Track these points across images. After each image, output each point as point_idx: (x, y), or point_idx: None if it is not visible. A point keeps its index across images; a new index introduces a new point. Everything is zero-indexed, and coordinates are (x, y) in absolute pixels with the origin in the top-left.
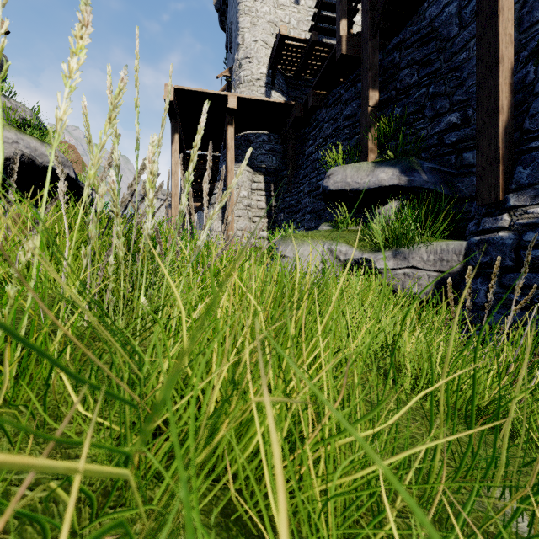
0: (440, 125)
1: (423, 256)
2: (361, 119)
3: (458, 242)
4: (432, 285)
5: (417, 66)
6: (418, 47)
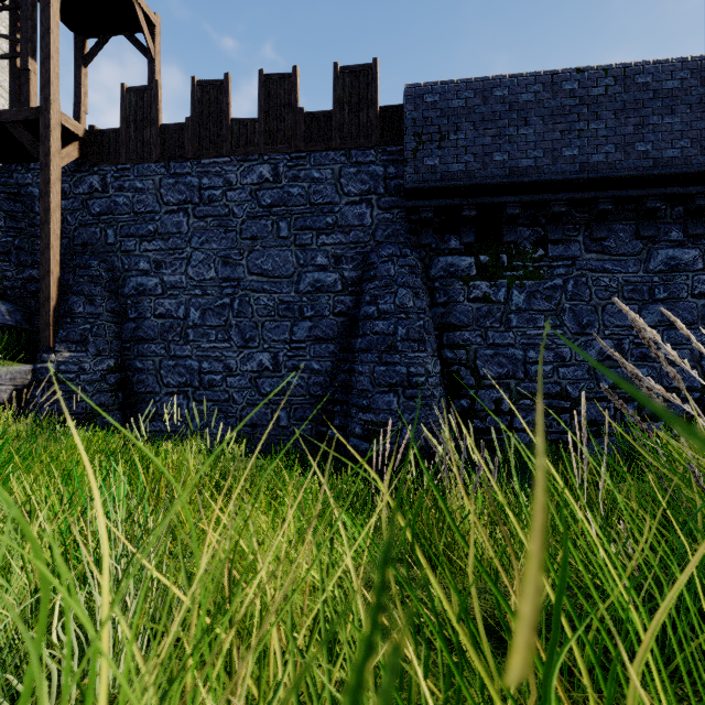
0: (25, 274)
1: (2, 376)
2: None
3: (29, 367)
4: (9, 394)
5: (5, 215)
6: (6, 199)
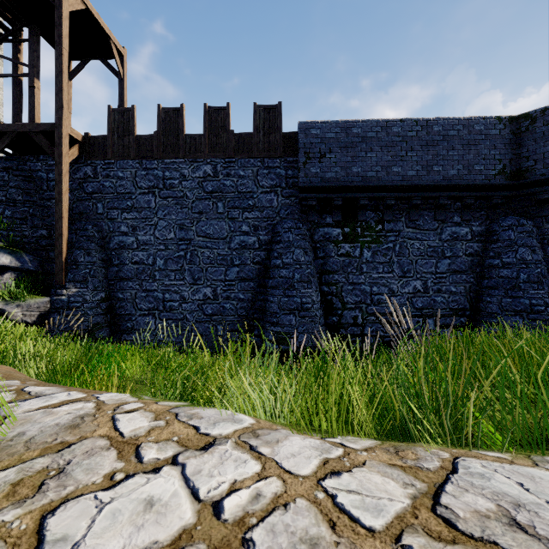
0: (37, 233)
1: (32, 305)
2: None
3: (48, 299)
4: (36, 317)
5: (22, 192)
6: (22, 180)
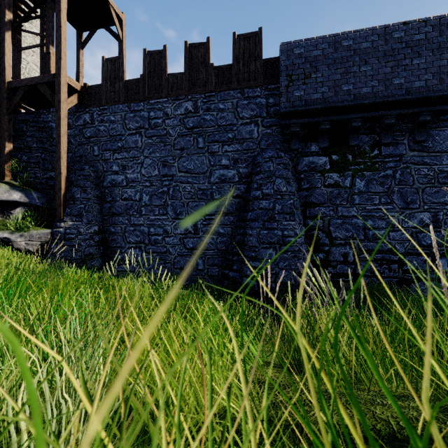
0: (47, 175)
1: (34, 236)
2: (0, 154)
3: (49, 231)
4: (38, 246)
5: (36, 140)
6: (37, 130)
